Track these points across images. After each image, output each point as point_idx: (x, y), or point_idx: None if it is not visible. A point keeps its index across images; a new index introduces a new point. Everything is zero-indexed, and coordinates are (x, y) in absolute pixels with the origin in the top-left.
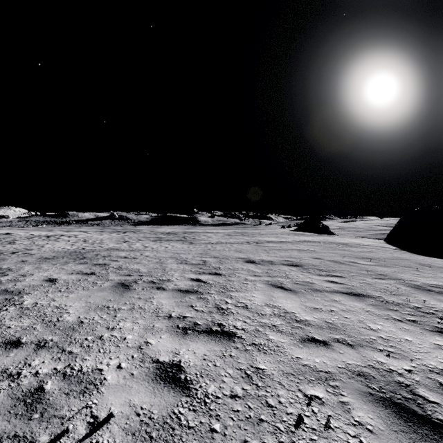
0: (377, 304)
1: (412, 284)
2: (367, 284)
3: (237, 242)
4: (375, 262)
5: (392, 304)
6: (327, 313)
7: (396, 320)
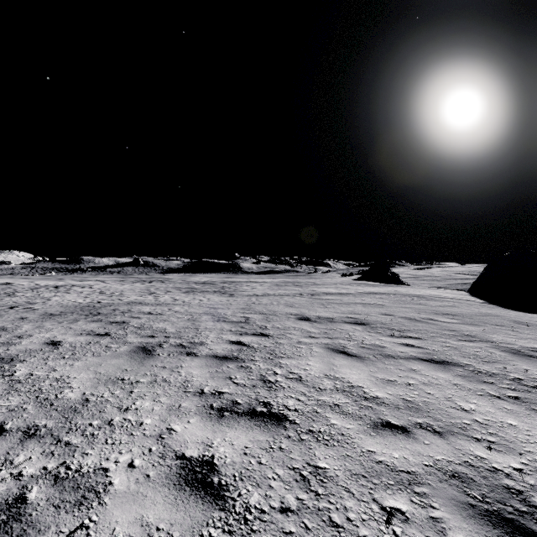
0: (467, 374)
1: (508, 347)
2: (452, 347)
3: (287, 294)
4: (459, 319)
5: (485, 375)
6: (403, 388)
7: (493, 396)
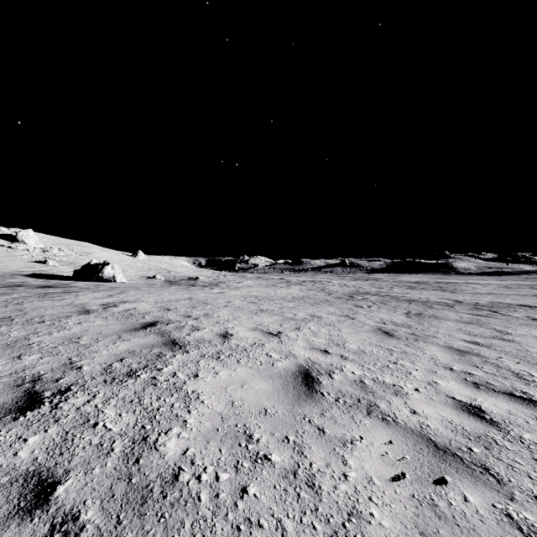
0: None
1: None
2: None
3: (517, 294)
4: None
5: None
6: None
7: None
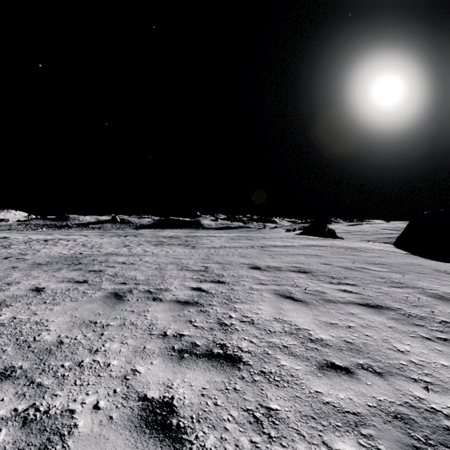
0: (399, 317)
1: (433, 293)
2: (384, 293)
3: (241, 246)
4: (388, 268)
5: (415, 318)
6: (344, 330)
7: (424, 338)
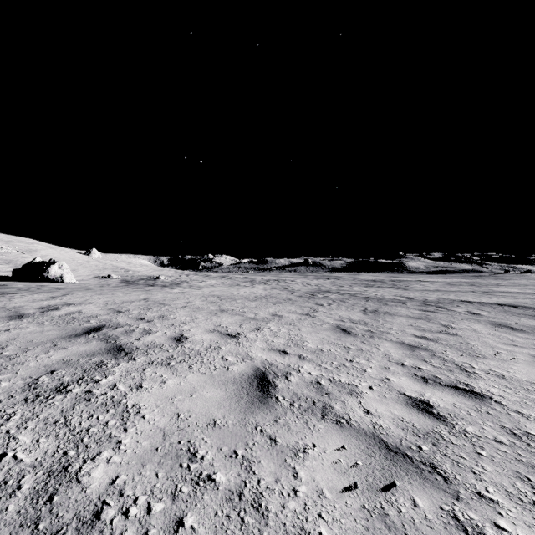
0: None
1: None
2: None
3: (459, 291)
4: None
5: None
6: (500, 316)
7: None
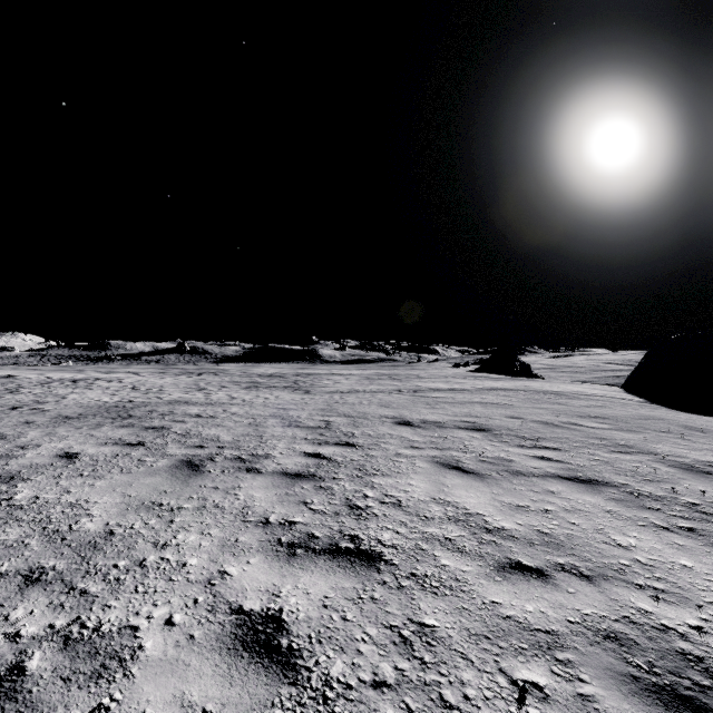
0: (623, 498)
1: (678, 461)
2: (603, 461)
3: (381, 390)
4: (611, 424)
5: (648, 499)
6: (538, 516)
7: (659, 527)
